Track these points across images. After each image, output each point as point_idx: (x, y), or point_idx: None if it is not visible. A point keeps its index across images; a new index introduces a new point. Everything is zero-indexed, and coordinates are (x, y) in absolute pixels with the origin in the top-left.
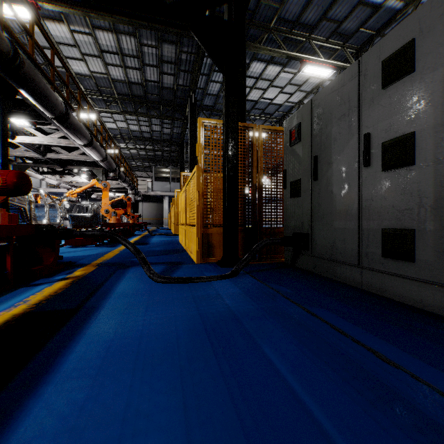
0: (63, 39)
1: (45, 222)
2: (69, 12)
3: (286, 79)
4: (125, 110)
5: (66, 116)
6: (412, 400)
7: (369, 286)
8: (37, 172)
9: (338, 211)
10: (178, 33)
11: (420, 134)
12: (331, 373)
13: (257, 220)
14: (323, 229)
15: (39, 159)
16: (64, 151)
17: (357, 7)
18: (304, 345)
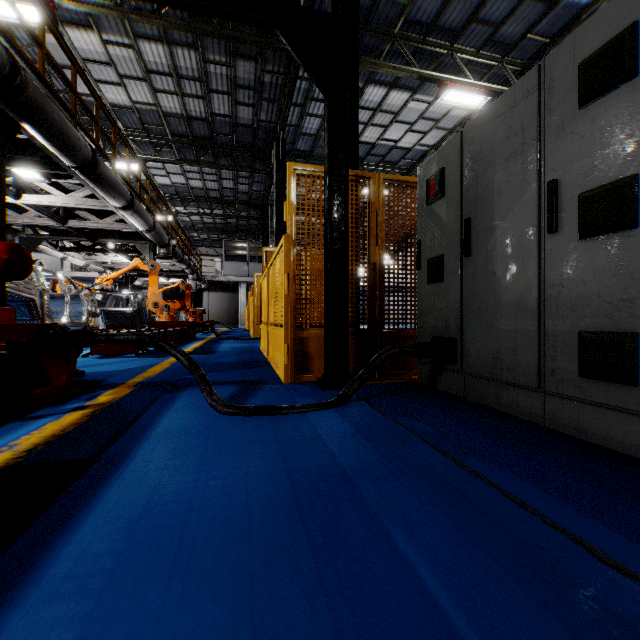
0: (92, 54)
1: (65, 320)
2: (99, 14)
3: (418, 111)
4: (182, 158)
5: (93, 164)
6: None
7: (556, 423)
8: (56, 248)
9: (505, 303)
10: (259, 43)
11: None
12: (518, 589)
13: (377, 317)
14: (480, 332)
15: (59, 229)
16: (94, 217)
17: (523, 3)
18: (462, 531)
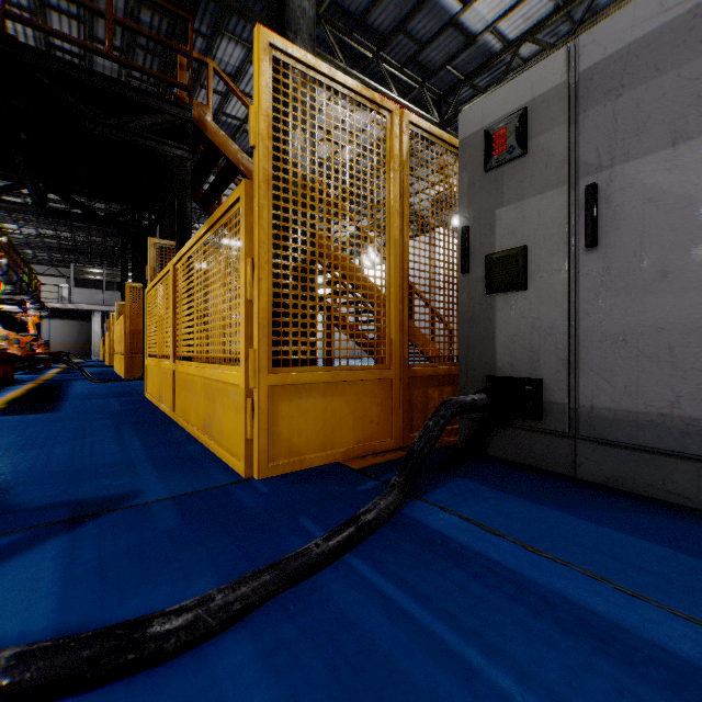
0: None
1: None
2: None
3: None
4: None
5: None
6: None
7: None
8: None
9: None
10: None
11: None
12: None
13: None
14: None
15: None
16: None
17: None
18: None
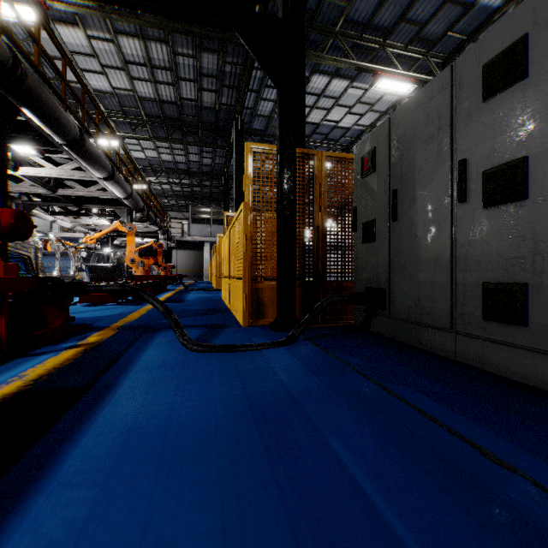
0: (78, 47)
1: (55, 274)
2: (85, 13)
3: (355, 96)
4: (155, 136)
5: (80, 141)
6: (539, 521)
7: (465, 357)
8: (47, 212)
9: (425, 260)
10: (221, 39)
11: (534, 159)
12: (424, 479)
13: (320, 271)
14: (405, 284)
15: (49, 196)
16: (80, 186)
17: (444, 6)
18: (384, 439)
